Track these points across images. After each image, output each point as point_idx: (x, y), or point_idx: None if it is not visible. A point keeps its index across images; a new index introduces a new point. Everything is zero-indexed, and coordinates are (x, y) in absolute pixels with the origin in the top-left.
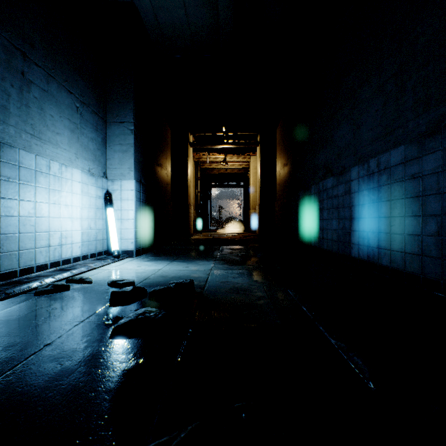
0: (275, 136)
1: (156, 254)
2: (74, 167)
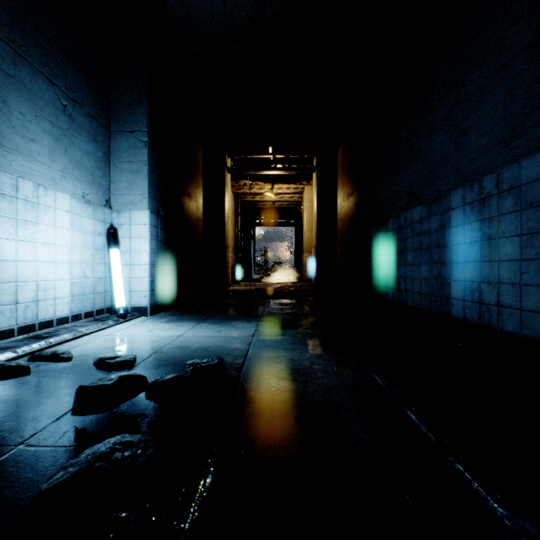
0: (336, 158)
1: (179, 311)
2: (58, 190)
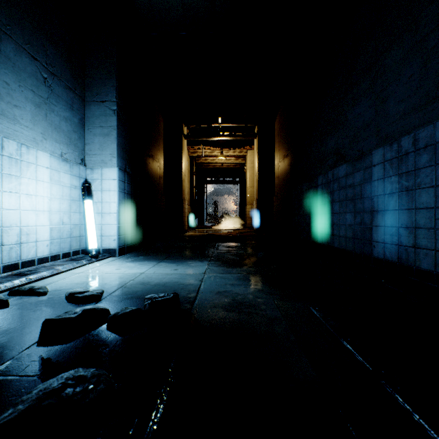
0: (274, 127)
1: (143, 252)
2: (39, 149)
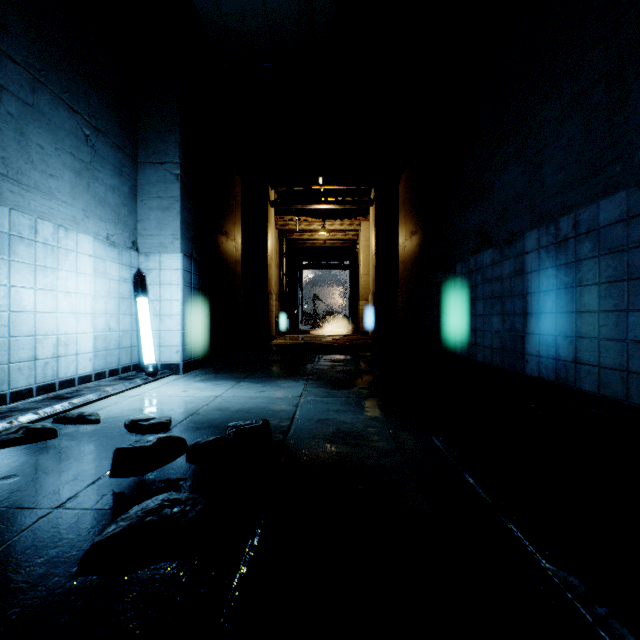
0: (398, 190)
1: (216, 368)
2: (80, 231)
